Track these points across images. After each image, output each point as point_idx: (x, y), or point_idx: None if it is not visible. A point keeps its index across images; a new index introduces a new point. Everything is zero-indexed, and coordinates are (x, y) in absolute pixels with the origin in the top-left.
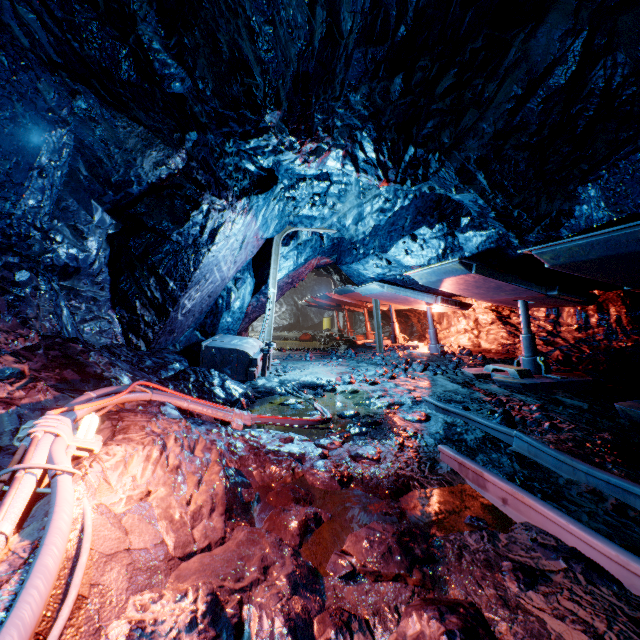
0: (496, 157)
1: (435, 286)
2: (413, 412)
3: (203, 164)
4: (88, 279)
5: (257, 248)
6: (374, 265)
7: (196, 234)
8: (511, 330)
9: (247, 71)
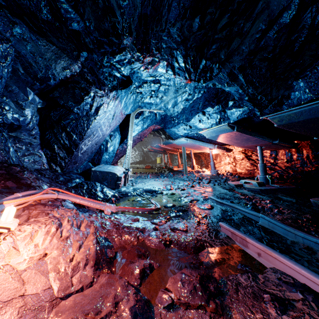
0: (249, 65)
1: (214, 139)
2: (204, 204)
3: (91, 70)
4: (26, 132)
5: (122, 119)
6: (183, 128)
7: (87, 109)
8: (252, 162)
9: (113, 13)
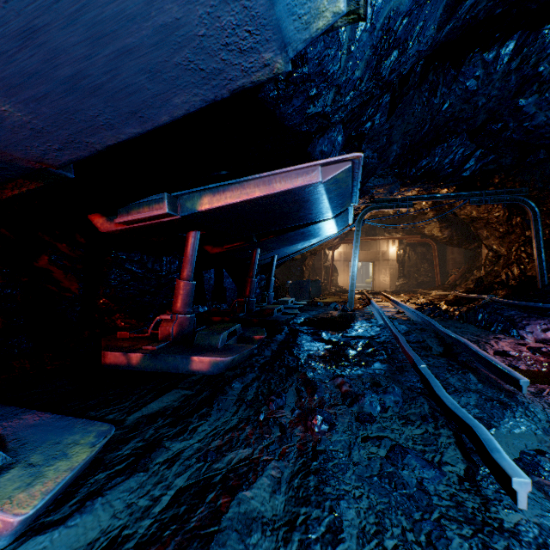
0: None
1: None
2: None
3: None
4: None
5: None
6: None
7: None
8: None
9: None
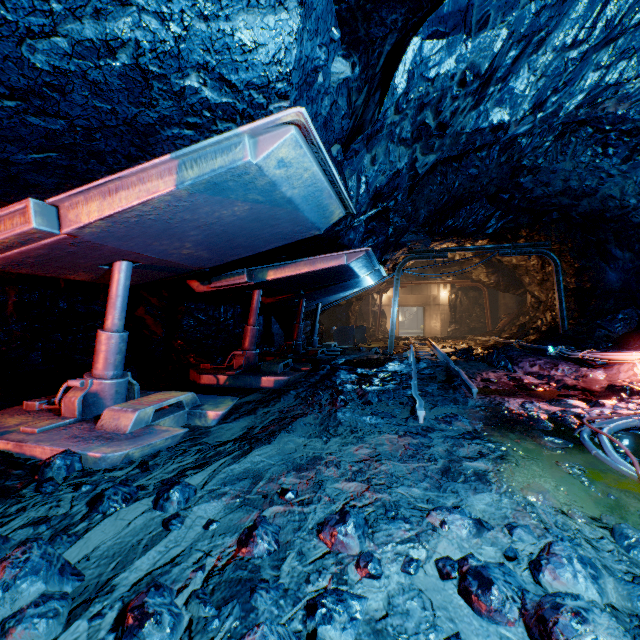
0: None
1: (223, 185)
2: (450, 422)
3: None
4: None
5: None
6: None
7: None
8: None
9: None
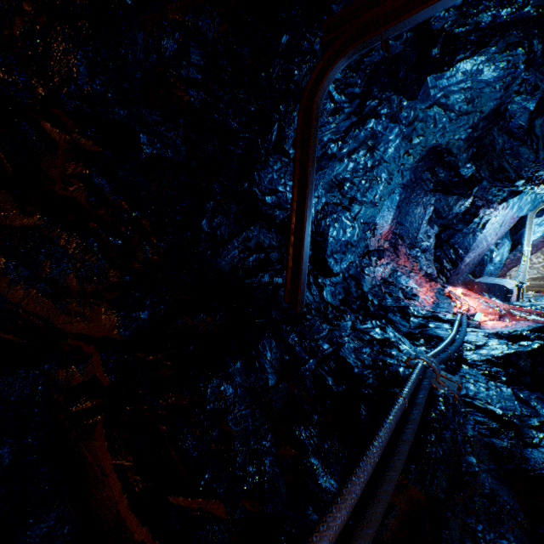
0: None
1: None
2: None
3: (480, 197)
4: (428, 252)
5: (512, 223)
6: None
7: (474, 227)
8: None
9: (506, 171)
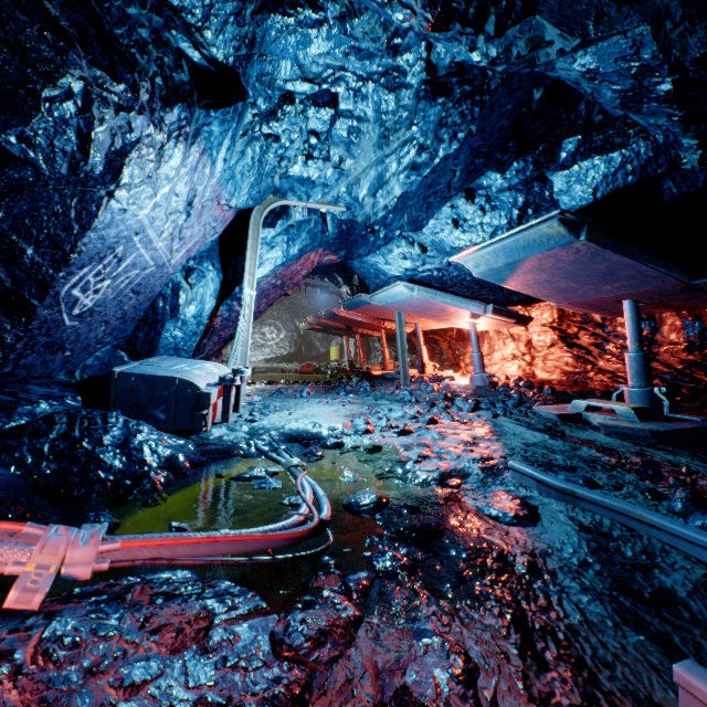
0: None
1: (497, 279)
2: (495, 495)
3: None
4: None
5: (223, 224)
6: (400, 255)
7: (73, 153)
8: (580, 354)
9: None
